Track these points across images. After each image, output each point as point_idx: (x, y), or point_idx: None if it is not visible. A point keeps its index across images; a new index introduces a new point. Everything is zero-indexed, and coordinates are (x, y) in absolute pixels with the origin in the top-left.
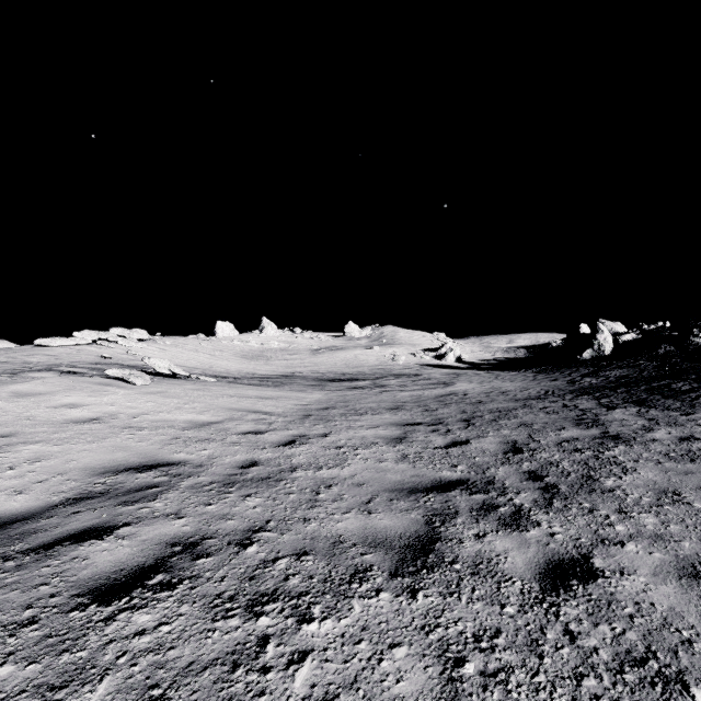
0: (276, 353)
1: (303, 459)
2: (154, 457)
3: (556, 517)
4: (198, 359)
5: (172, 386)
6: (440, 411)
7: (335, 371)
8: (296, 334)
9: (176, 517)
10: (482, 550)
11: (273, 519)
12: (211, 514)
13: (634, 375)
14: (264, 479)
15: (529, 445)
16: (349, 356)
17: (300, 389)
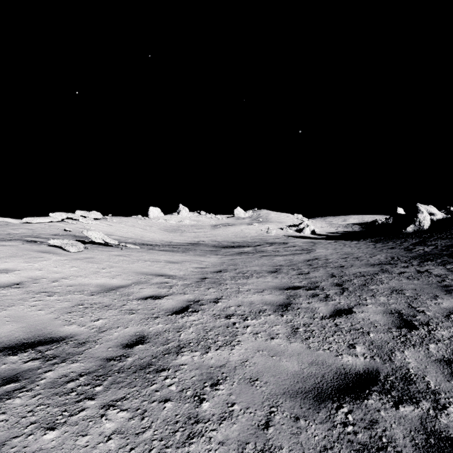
0: (188, 228)
1: (192, 333)
2: (42, 330)
3: None
4: (134, 232)
5: (101, 252)
6: (312, 274)
7: (227, 240)
8: (201, 215)
9: None
10: None
11: None
12: None
13: None
14: (143, 367)
15: (417, 317)
16: (237, 230)
17: (201, 254)
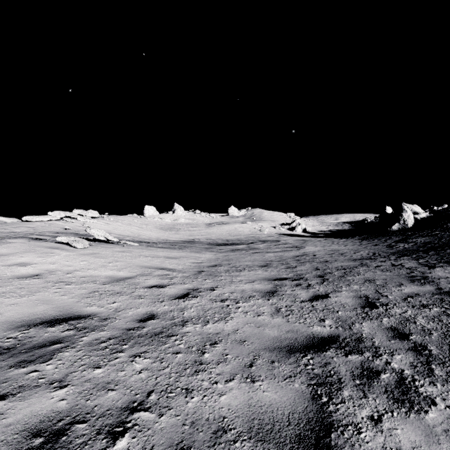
0: (183, 226)
1: (194, 312)
2: (69, 310)
3: (447, 391)
4: (131, 230)
5: (104, 249)
6: (299, 268)
7: (222, 238)
8: (196, 214)
9: (59, 386)
10: (387, 447)
11: (155, 390)
12: (95, 381)
13: (436, 241)
14: (157, 334)
15: (380, 300)
16: (231, 228)
17: (197, 251)
